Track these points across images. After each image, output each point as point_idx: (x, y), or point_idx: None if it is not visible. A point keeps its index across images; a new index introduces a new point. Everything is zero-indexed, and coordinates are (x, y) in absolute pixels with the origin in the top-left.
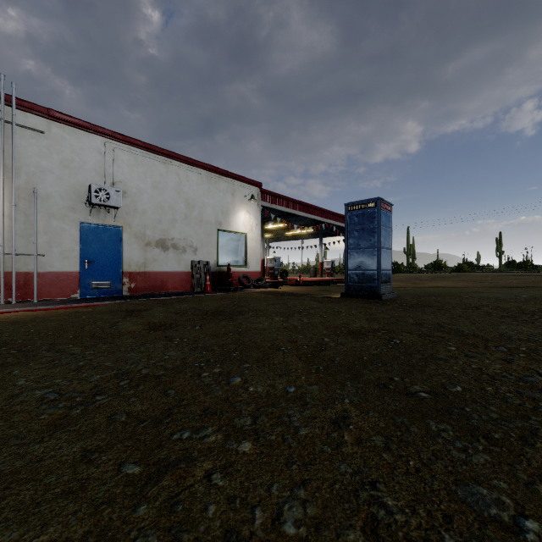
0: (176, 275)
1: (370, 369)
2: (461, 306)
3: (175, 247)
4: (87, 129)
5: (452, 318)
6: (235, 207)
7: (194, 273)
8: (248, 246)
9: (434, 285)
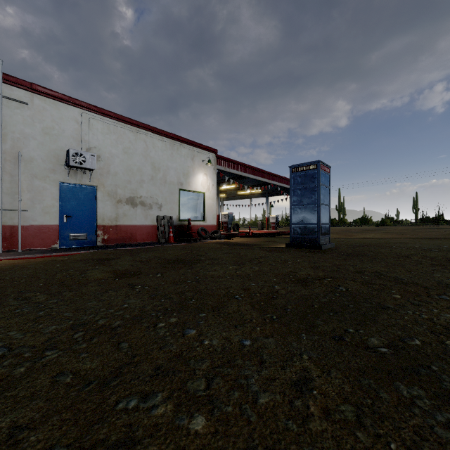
0: (144, 228)
1: (323, 319)
2: (392, 255)
3: (143, 204)
4: (66, 101)
5: (389, 267)
6: (194, 170)
7: (159, 226)
8: (205, 203)
9: (364, 237)
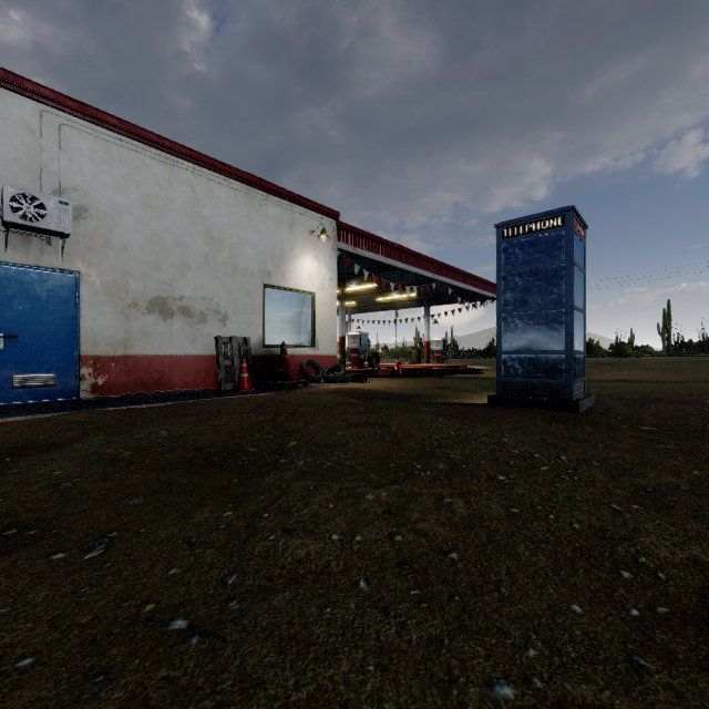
0: (188, 362)
1: None
2: None
3: (186, 313)
4: (0, 80)
5: None
6: (294, 248)
7: (220, 357)
8: (317, 313)
9: (621, 378)
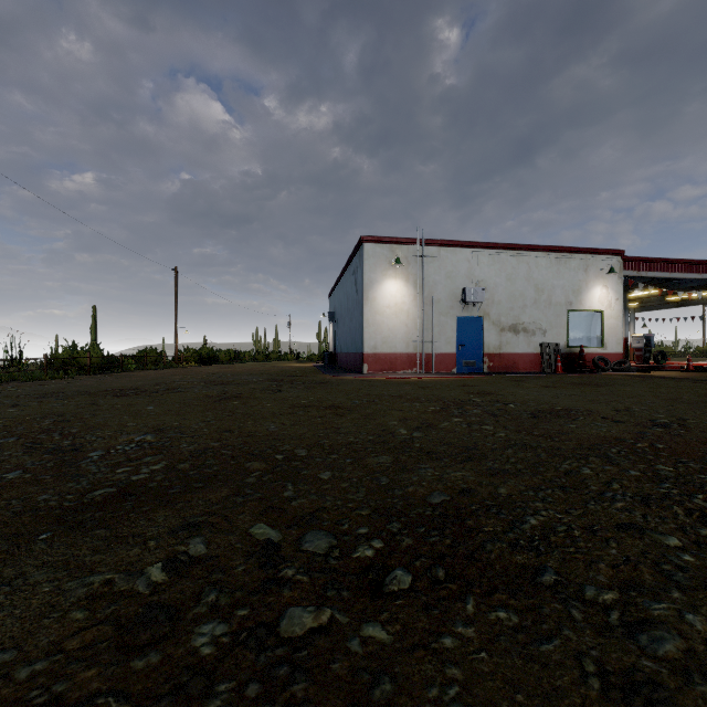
0: (526, 356)
1: (705, 403)
2: None
3: (525, 331)
4: (461, 246)
5: None
6: (587, 283)
7: (543, 354)
8: (605, 324)
9: None
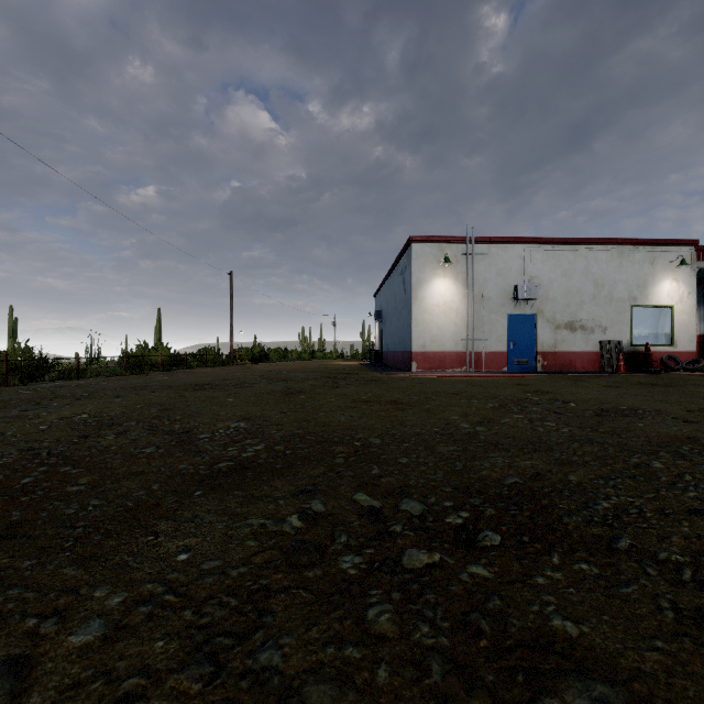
0: (584, 355)
1: None
2: None
3: (583, 328)
4: (512, 242)
5: None
6: (654, 277)
7: (603, 353)
8: (675, 320)
9: None
